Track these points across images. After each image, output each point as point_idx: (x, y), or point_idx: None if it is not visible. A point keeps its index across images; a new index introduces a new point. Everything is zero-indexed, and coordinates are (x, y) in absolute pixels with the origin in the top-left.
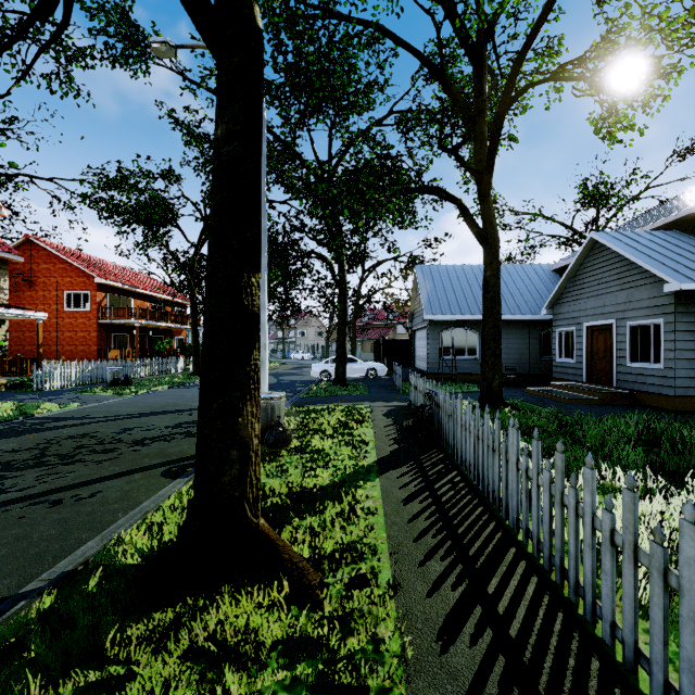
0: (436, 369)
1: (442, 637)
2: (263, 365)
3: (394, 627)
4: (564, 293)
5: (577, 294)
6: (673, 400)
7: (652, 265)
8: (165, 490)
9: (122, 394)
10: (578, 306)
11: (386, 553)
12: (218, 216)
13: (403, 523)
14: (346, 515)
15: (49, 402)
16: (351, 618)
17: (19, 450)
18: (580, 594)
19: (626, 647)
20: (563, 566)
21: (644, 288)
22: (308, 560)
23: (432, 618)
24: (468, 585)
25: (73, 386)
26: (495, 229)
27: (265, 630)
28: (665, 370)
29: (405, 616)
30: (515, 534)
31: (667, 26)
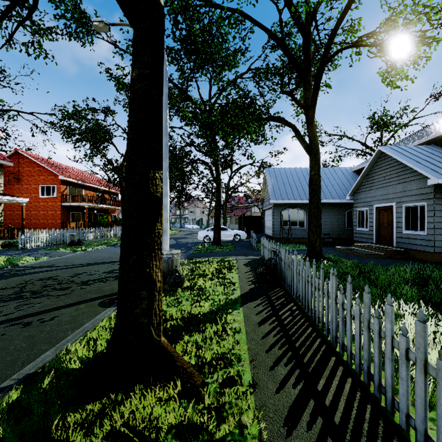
0: (278, 235)
1: (287, 424)
2: (166, 232)
3: (254, 416)
4: (361, 186)
5: (369, 186)
6: (433, 255)
7: (419, 167)
8: (100, 315)
9: (76, 251)
10: (370, 194)
11: (247, 360)
12: (133, 131)
13: (258, 339)
14: (220, 333)
15: (28, 256)
16: (223, 409)
17: (6, 288)
18: (382, 392)
19: (418, 433)
20: (369, 371)
21: (414, 182)
22: (194, 366)
23: (280, 409)
24: (304, 384)
25: (44, 245)
26: (317, 144)
27: (163, 418)
28: (427, 236)
29: (261, 407)
30: (334, 347)
31: (430, 10)
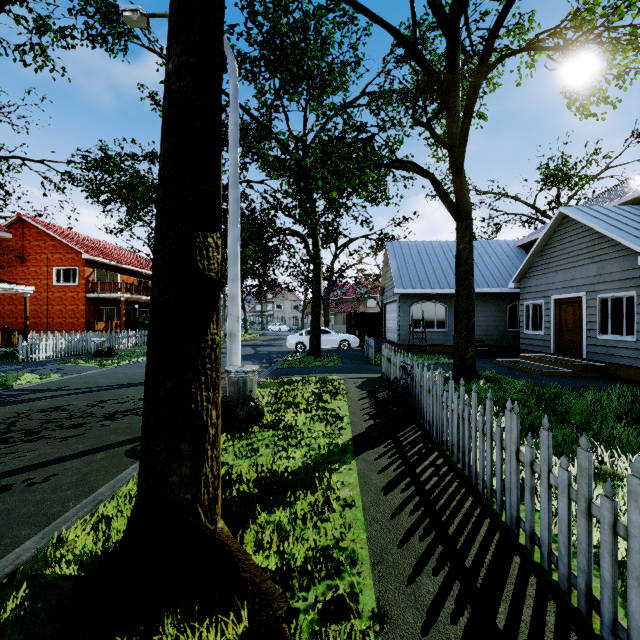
0: (406, 341)
1: None
2: (235, 338)
3: None
4: (531, 267)
5: (545, 268)
6: None
7: (624, 238)
8: (126, 472)
9: (104, 365)
10: (546, 280)
11: (367, 563)
12: (168, 164)
13: (385, 520)
14: (320, 507)
15: (31, 373)
16: None
17: None
18: (620, 637)
19: None
20: (590, 592)
21: (616, 261)
22: (275, 573)
23: None
24: (471, 615)
25: (58, 356)
26: (468, 202)
27: None
28: (638, 343)
29: None
30: (515, 536)
31: None
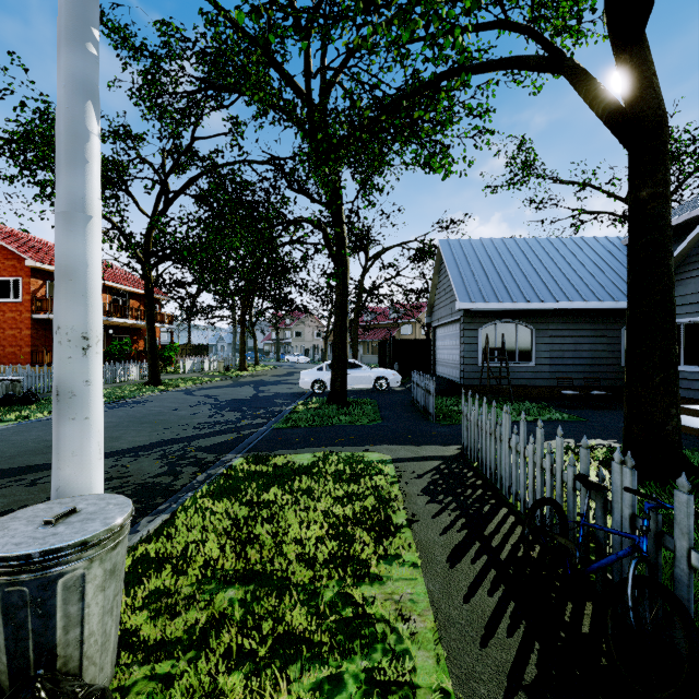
0: (473, 380)
1: None
2: (74, 403)
3: None
4: (684, 264)
5: None
6: None
7: None
8: None
9: None
10: None
11: None
12: None
13: None
14: None
15: None
16: None
17: None
18: None
19: None
20: None
21: None
22: None
23: None
24: None
25: None
26: (660, 99)
27: None
28: None
29: None
30: None
31: None
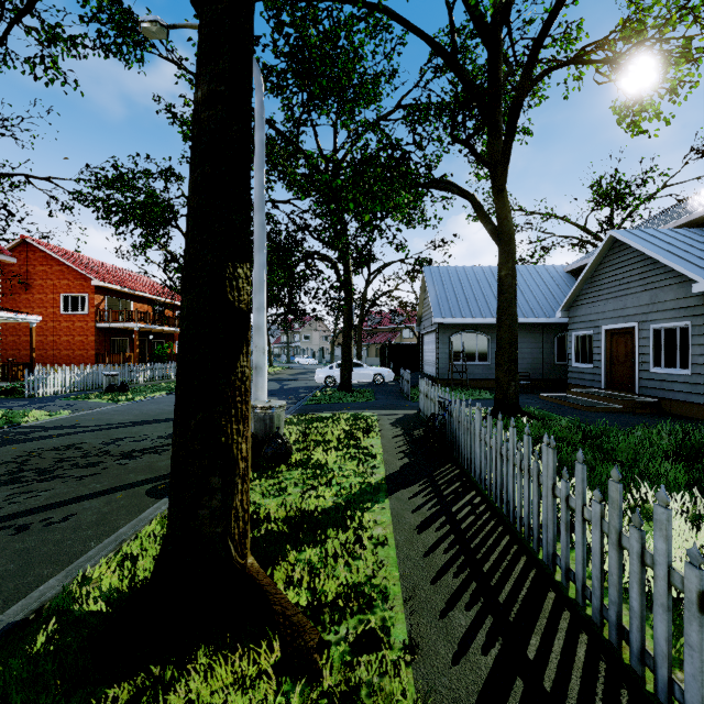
0: (445, 375)
1: None
2: (261, 371)
3: None
4: (580, 295)
5: (595, 296)
6: (703, 408)
7: (679, 264)
8: (148, 512)
9: (117, 401)
10: (596, 309)
11: (399, 598)
12: (198, 194)
13: (418, 558)
14: (352, 546)
15: (39, 409)
16: (357, 701)
17: None
18: (647, 664)
19: None
20: (620, 623)
21: (669, 288)
22: (306, 609)
23: (461, 697)
24: (503, 647)
25: (67, 392)
26: (511, 226)
27: None
28: (693, 376)
29: (426, 694)
30: (551, 573)
31: (701, 2)
